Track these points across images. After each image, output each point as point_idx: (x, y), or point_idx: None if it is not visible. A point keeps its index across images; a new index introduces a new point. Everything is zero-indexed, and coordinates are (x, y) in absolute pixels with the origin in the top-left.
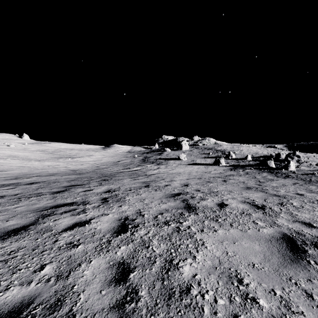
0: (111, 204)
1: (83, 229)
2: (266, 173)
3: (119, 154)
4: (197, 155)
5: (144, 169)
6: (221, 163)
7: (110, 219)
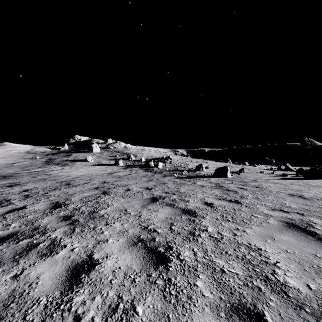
0: (16, 187)
1: (1, 193)
2: (142, 170)
3: (13, 155)
4: (105, 157)
5: (46, 170)
6: (120, 164)
7: (17, 190)
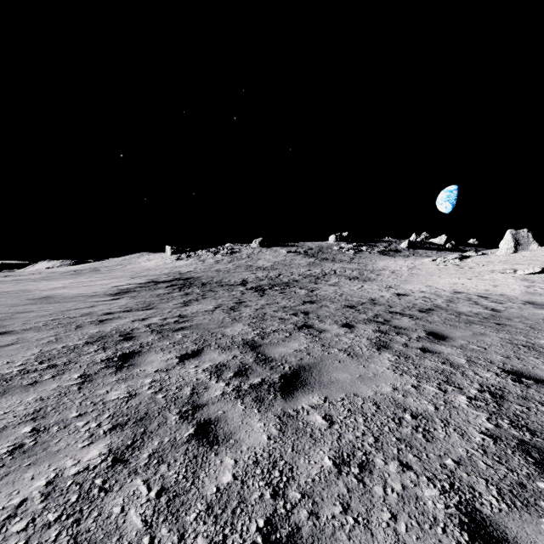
0: None
1: (433, 538)
2: None
3: None
4: None
5: None
6: None
7: None
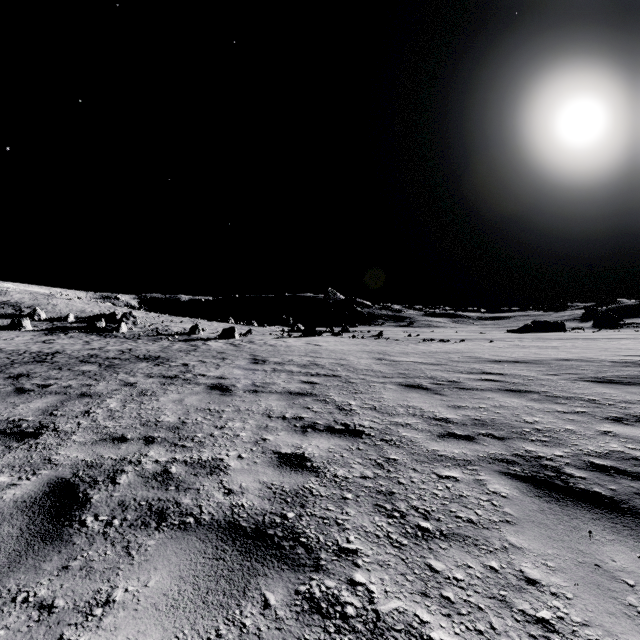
0: None
1: None
2: (95, 336)
3: None
4: None
5: None
6: (26, 326)
7: None
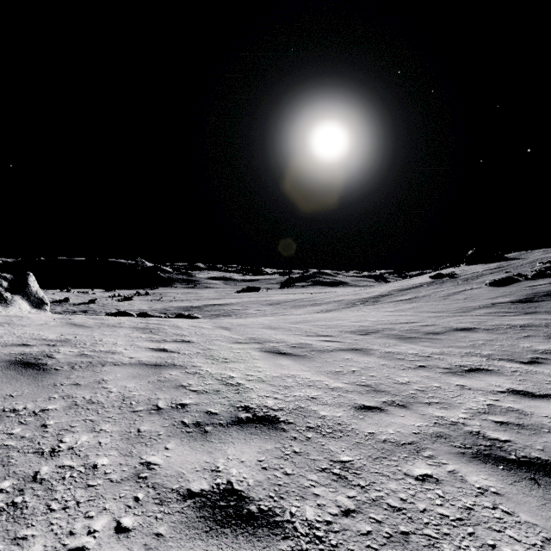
0: None
1: None
2: None
3: None
4: None
5: None
6: None
7: None
